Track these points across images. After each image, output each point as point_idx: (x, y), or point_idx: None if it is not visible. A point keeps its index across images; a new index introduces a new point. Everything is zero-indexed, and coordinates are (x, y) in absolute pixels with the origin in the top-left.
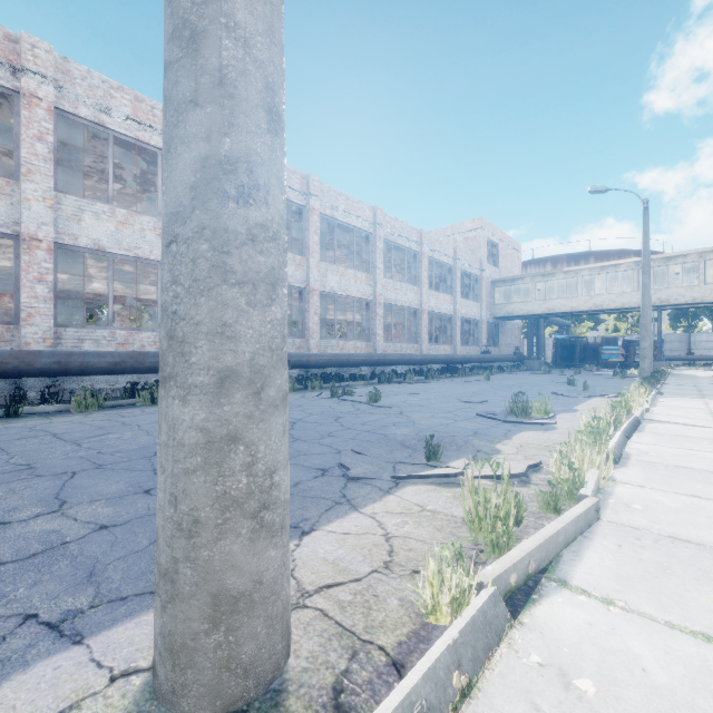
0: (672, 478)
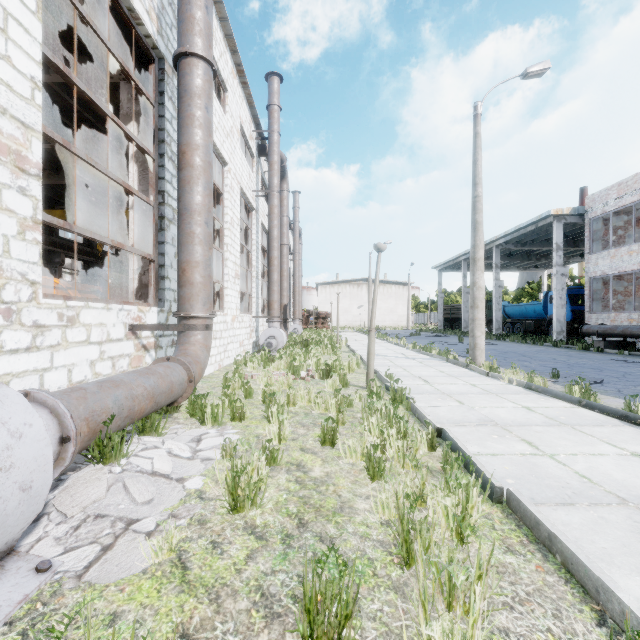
0: (504, 388)
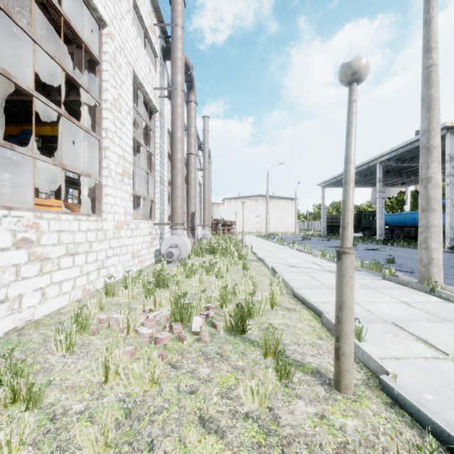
0: None
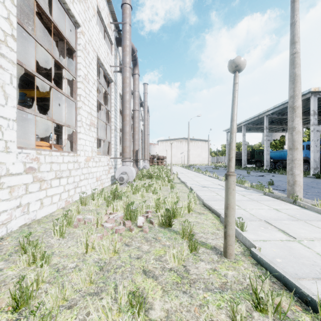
0: None
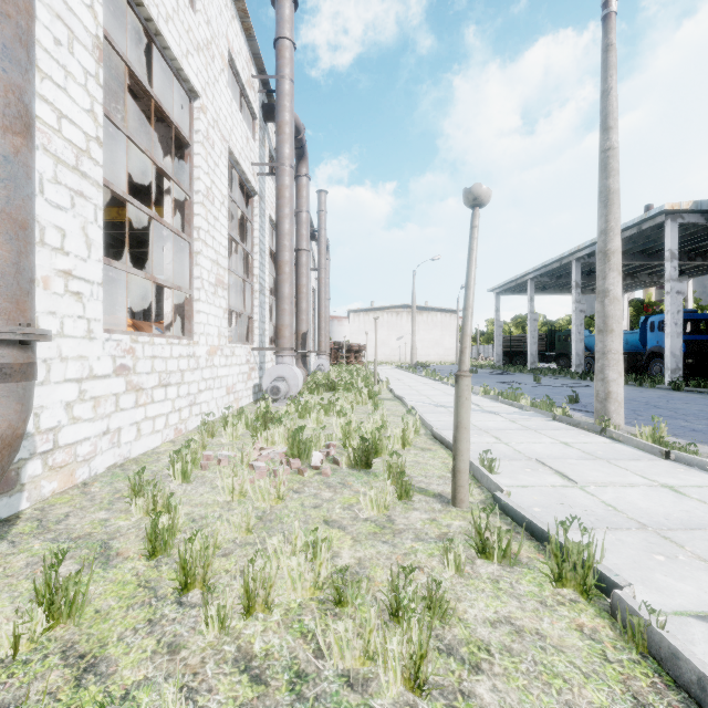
0: None
